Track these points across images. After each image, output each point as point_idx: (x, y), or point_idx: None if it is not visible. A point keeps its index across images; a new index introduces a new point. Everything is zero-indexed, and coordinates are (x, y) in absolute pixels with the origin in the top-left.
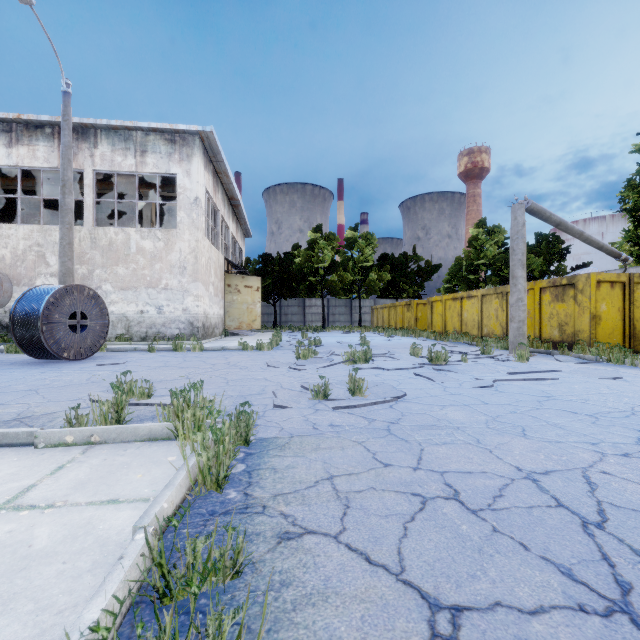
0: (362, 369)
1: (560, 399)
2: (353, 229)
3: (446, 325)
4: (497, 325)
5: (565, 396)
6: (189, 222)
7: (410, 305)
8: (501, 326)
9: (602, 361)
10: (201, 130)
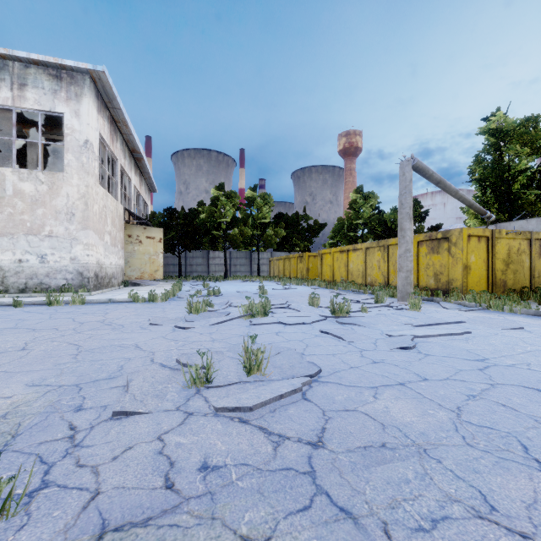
0: (261, 325)
1: (500, 364)
2: (252, 189)
3: (334, 274)
4: (379, 274)
5: (500, 358)
6: (78, 166)
7: (302, 257)
8: (383, 275)
9: (485, 308)
10: (91, 69)
